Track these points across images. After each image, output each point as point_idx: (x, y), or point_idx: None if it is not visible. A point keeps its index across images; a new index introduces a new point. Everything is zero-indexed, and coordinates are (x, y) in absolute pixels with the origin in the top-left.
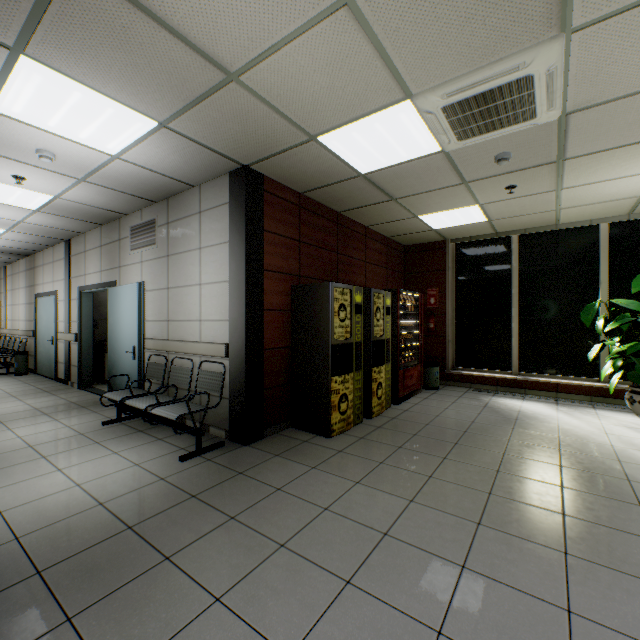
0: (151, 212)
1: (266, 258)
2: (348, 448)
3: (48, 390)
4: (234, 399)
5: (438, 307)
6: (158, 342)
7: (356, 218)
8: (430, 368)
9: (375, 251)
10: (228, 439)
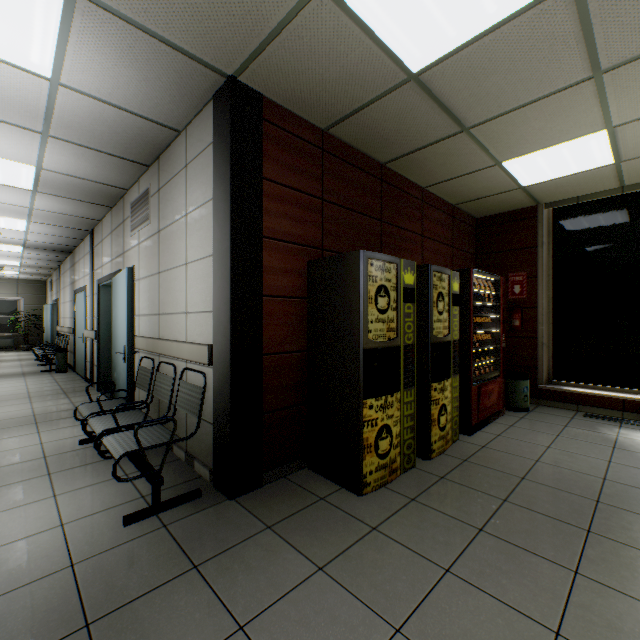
0: (146, 181)
1: (267, 219)
2: (388, 522)
3: (68, 391)
4: (218, 427)
5: (526, 298)
6: (149, 341)
7: (408, 173)
8: (516, 381)
9: (436, 222)
10: (212, 483)
